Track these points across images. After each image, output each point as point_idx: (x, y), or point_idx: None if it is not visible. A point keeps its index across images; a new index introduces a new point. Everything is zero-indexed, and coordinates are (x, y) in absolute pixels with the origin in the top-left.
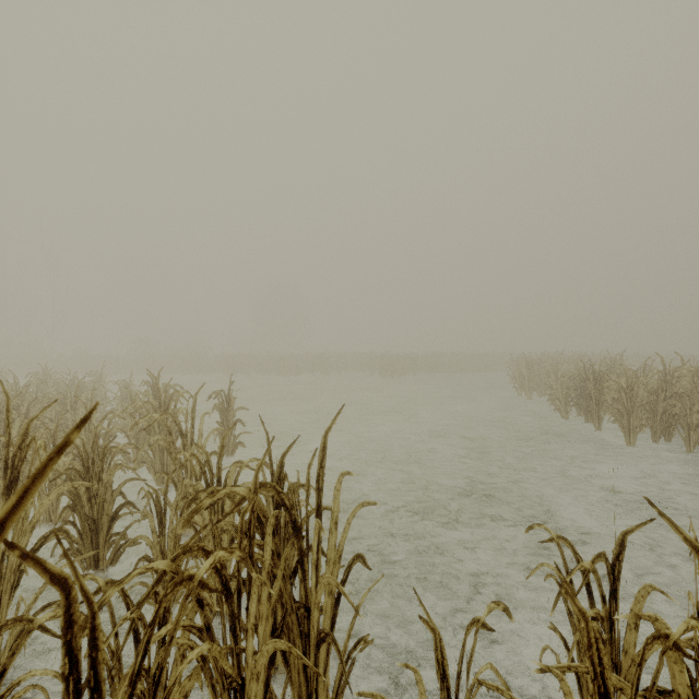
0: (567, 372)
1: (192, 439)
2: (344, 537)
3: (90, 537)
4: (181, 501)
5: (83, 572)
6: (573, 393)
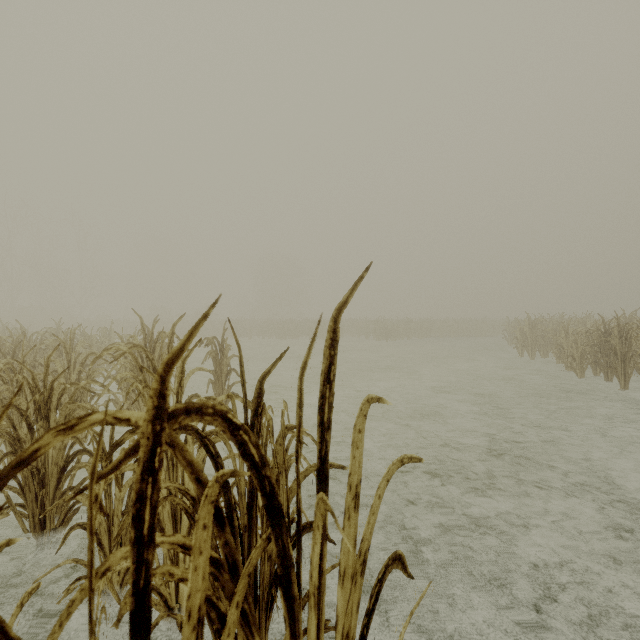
0: (579, 329)
1: None
2: (371, 525)
3: (33, 492)
4: None
5: (25, 535)
6: (590, 350)
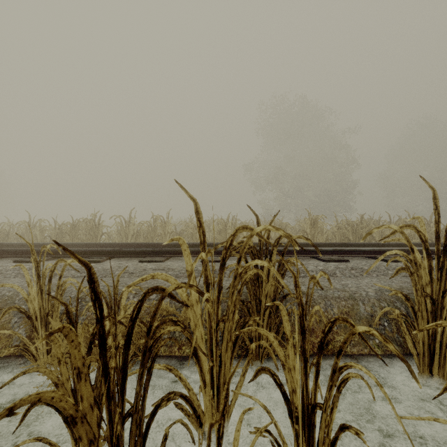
0: None
1: None
2: None
3: None
4: None
5: None
6: None
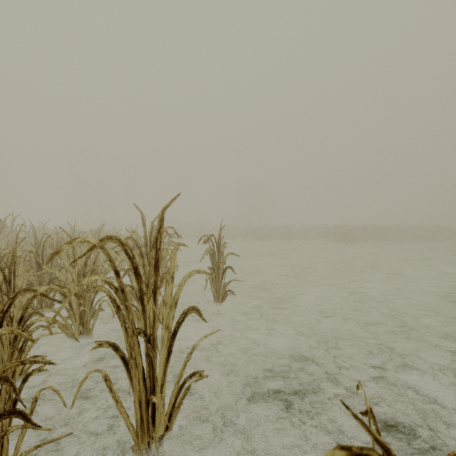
0: None
1: (156, 285)
2: None
3: None
4: (136, 393)
5: None
6: None
